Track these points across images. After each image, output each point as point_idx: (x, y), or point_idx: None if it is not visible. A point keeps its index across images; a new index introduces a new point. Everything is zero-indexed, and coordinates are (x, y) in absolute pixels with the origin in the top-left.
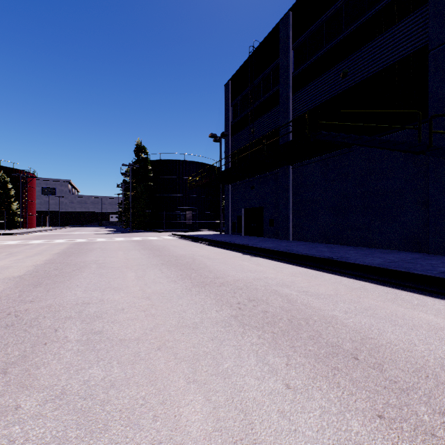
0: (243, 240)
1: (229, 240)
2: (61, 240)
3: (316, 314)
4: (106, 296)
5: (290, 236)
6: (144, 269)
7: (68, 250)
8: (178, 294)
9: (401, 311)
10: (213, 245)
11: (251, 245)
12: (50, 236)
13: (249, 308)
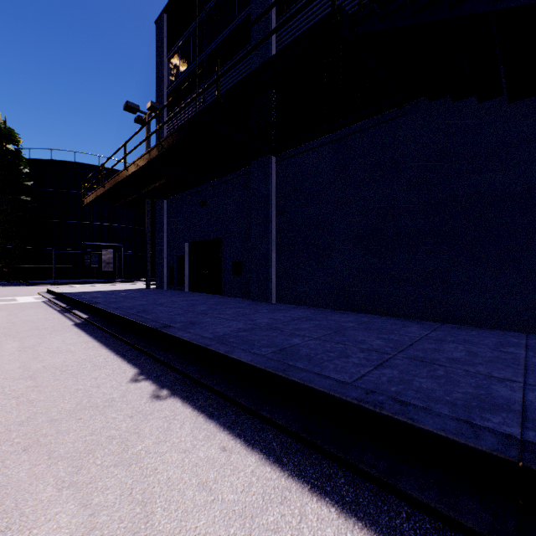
0: (172, 308)
1: (138, 310)
2: None
3: None
4: None
5: (273, 295)
6: None
7: None
8: None
9: None
10: (93, 325)
11: (176, 333)
12: None
13: None
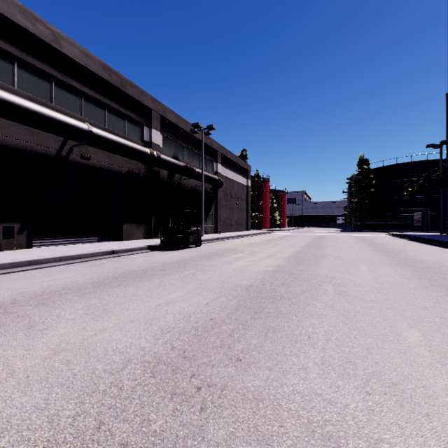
0: (442, 238)
1: (428, 237)
2: (310, 234)
3: (402, 251)
4: (338, 245)
5: None
6: (353, 243)
7: (317, 237)
8: (361, 247)
9: (440, 254)
10: (412, 240)
11: (435, 239)
12: (301, 232)
13: (381, 249)
